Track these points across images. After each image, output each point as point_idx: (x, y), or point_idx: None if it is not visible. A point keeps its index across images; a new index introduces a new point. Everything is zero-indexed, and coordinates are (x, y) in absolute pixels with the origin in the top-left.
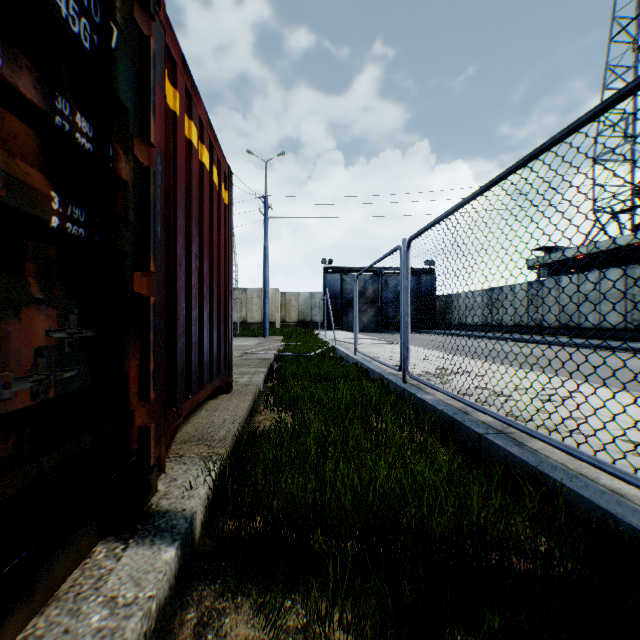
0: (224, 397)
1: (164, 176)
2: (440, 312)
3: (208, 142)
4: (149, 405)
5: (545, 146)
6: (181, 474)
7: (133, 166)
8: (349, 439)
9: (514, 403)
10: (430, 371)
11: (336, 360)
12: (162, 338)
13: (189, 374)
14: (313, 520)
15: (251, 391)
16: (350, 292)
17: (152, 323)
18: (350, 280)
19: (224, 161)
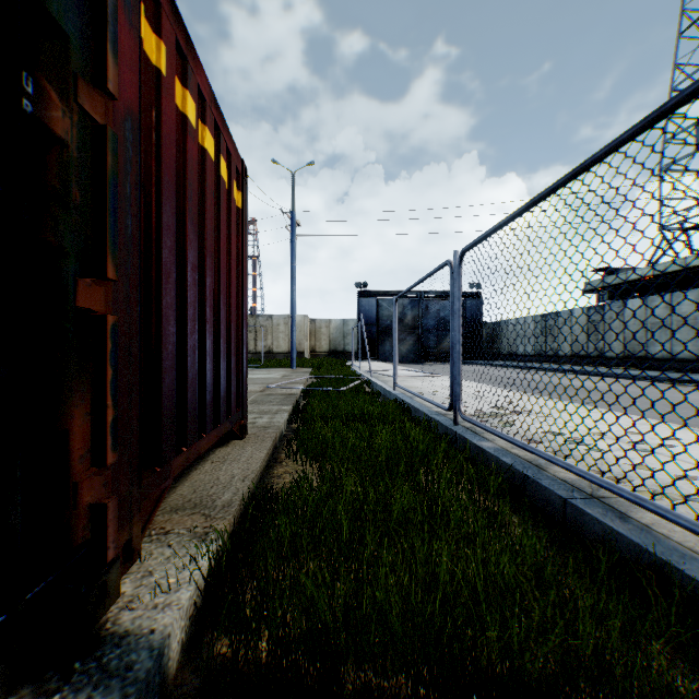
0: (236, 444)
1: (138, 150)
2: (487, 341)
3: (213, 125)
4: (107, 472)
5: (667, 107)
6: (161, 563)
7: (79, 122)
8: (392, 506)
9: (596, 453)
10: (484, 410)
11: (372, 396)
12: (135, 374)
13: (183, 420)
14: (344, 648)
15: (270, 435)
16: (387, 318)
17: (111, 353)
18: (387, 305)
19: (236, 154)
